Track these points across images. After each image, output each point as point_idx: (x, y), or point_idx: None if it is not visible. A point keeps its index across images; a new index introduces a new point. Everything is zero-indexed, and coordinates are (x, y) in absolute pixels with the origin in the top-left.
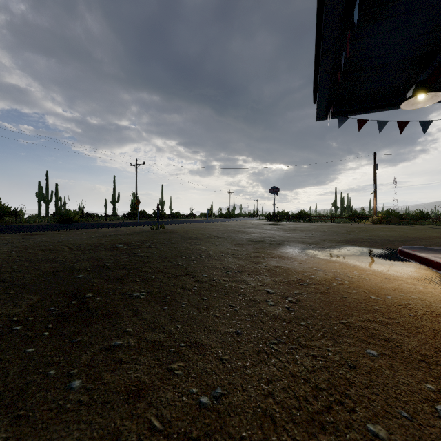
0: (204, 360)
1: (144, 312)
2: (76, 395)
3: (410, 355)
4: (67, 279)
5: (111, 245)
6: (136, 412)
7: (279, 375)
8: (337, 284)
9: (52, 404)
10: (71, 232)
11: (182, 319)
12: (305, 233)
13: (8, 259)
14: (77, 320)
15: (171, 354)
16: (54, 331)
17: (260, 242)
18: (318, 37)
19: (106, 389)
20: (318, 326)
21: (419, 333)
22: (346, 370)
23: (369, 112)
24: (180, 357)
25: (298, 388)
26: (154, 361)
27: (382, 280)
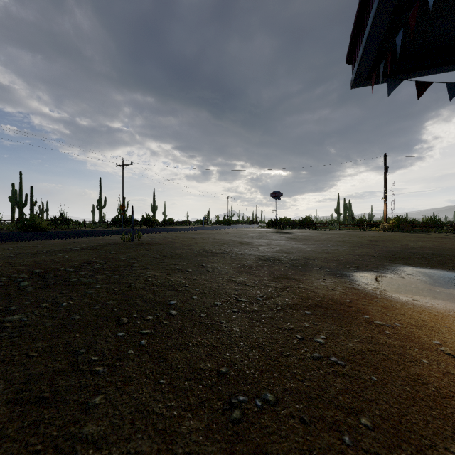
0: None
1: None
2: None
3: None
4: None
5: (7, 277)
6: None
7: None
8: None
9: None
10: None
11: None
12: (322, 244)
13: None
14: None
15: None
16: None
17: (275, 263)
18: None
19: None
20: None
21: None
22: None
23: (431, 73)
24: None
25: None
26: None
27: None
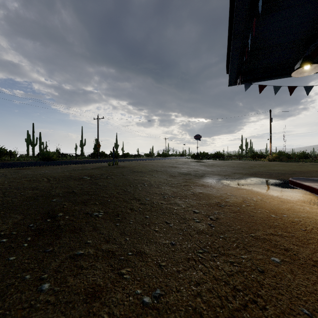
0: (146, 266)
1: (101, 228)
2: (45, 296)
3: (305, 261)
4: (44, 202)
5: (78, 177)
6: (92, 310)
7: (205, 278)
8: (246, 206)
9: (25, 303)
10: (50, 167)
11: (130, 233)
12: (220, 168)
13: (1, 187)
14: (50, 234)
15: (121, 261)
16: (31, 243)
17: (187, 175)
18: (230, 24)
19: (69, 291)
20: (233, 239)
21: (310, 244)
22: (256, 274)
23: (267, 80)
24: (128, 264)
25: (220, 290)
26: (107, 267)
27: (278, 203)
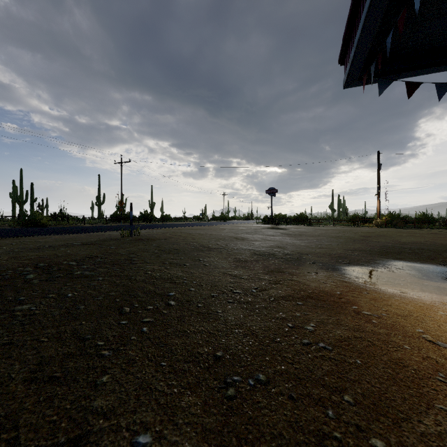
0: None
1: None
2: None
3: None
4: None
5: (13, 271)
6: None
7: None
8: None
9: None
10: None
11: None
12: (316, 239)
13: None
14: None
15: None
16: None
17: (270, 257)
18: None
19: None
20: None
21: None
22: None
23: (421, 73)
24: None
25: None
26: None
27: None
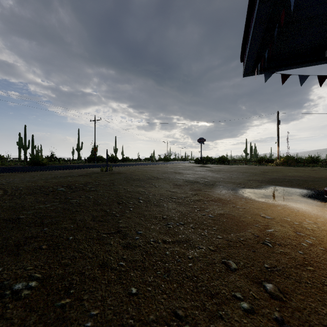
0: None
1: None
2: None
3: None
4: None
5: (52, 188)
6: None
7: None
8: (309, 245)
9: None
10: (27, 174)
11: None
12: (229, 173)
13: None
14: None
15: None
16: None
17: (195, 183)
18: None
19: None
20: None
21: None
22: None
23: (291, 68)
24: None
25: None
26: None
27: None
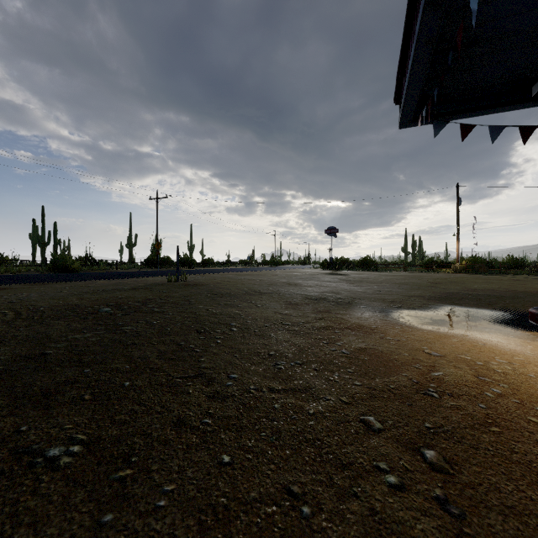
0: None
1: None
2: None
3: None
4: None
5: (91, 308)
6: None
7: None
8: (496, 396)
9: None
10: (49, 286)
11: None
12: (377, 285)
13: None
14: None
15: None
16: None
17: (321, 301)
18: None
19: None
20: None
21: None
22: None
23: (476, 115)
24: None
25: None
26: None
27: None
